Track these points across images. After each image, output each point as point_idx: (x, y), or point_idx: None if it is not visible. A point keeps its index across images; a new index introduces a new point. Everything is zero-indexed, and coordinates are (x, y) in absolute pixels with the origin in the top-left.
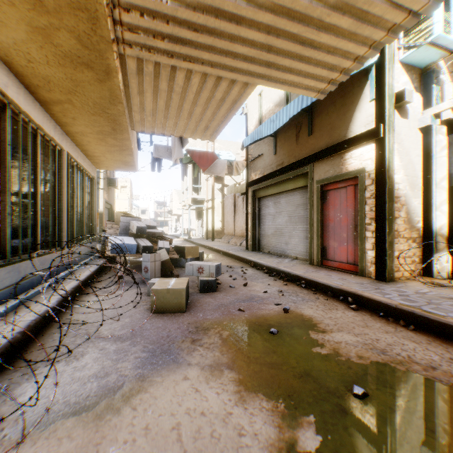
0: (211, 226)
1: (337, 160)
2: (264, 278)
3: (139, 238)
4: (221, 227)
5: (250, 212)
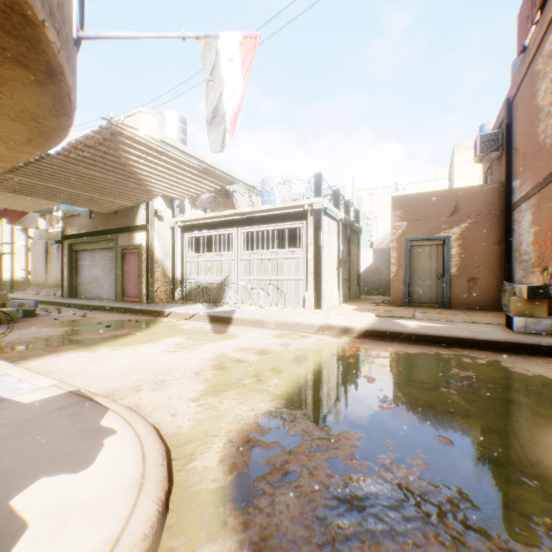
0: (11, 276)
1: (131, 236)
2: (77, 310)
3: None
4: (24, 277)
5: (68, 263)
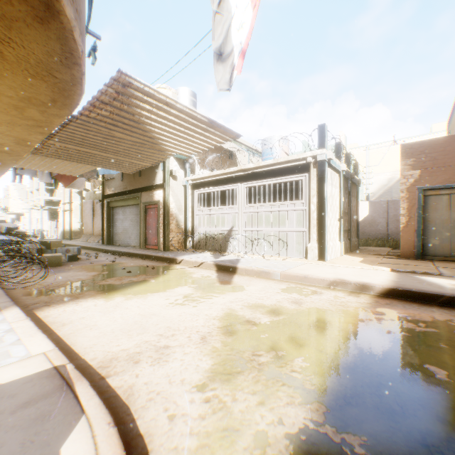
0: (70, 227)
1: (151, 194)
2: (109, 256)
3: (10, 236)
4: (80, 228)
5: (106, 217)
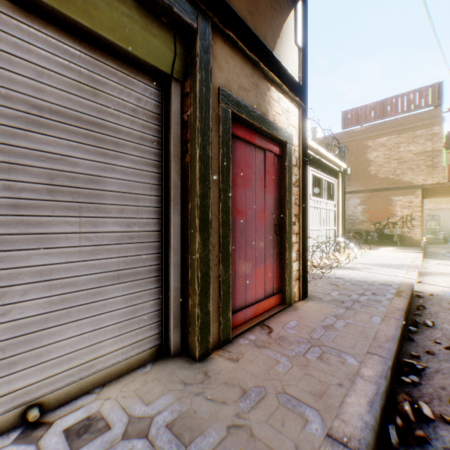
0: None
1: (263, 86)
2: None
3: None
4: None
5: None
